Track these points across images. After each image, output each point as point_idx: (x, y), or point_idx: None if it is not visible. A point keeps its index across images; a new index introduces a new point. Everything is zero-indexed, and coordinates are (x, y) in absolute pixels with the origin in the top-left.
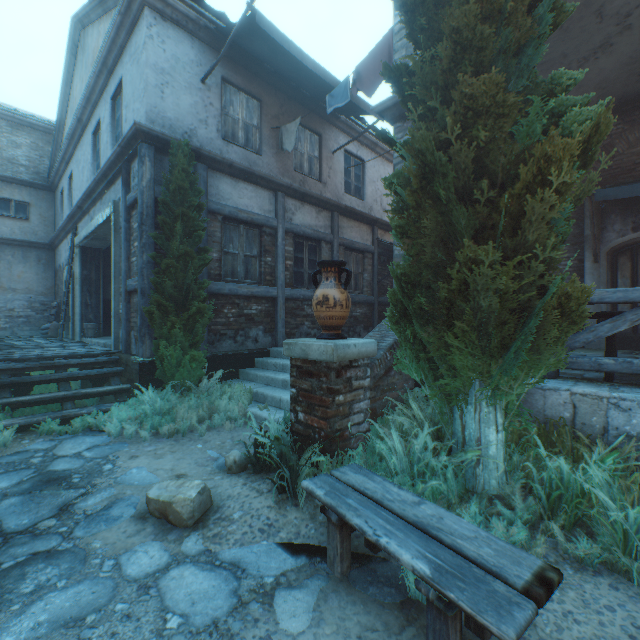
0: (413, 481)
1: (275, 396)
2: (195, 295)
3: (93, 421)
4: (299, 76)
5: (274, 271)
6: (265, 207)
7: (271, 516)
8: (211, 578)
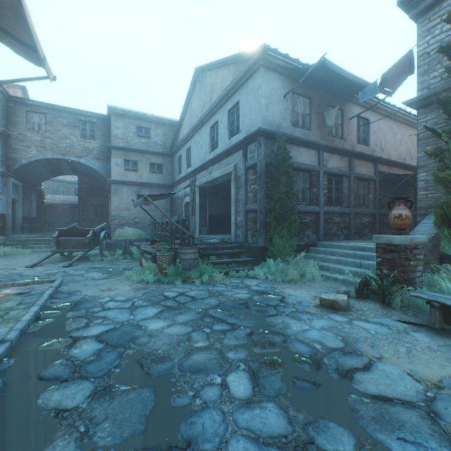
0: None
1: (336, 267)
2: (289, 212)
3: (248, 273)
4: (337, 82)
5: (317, 197)
6: (312, 160)
7: (383, 311)
8: (373, 325)
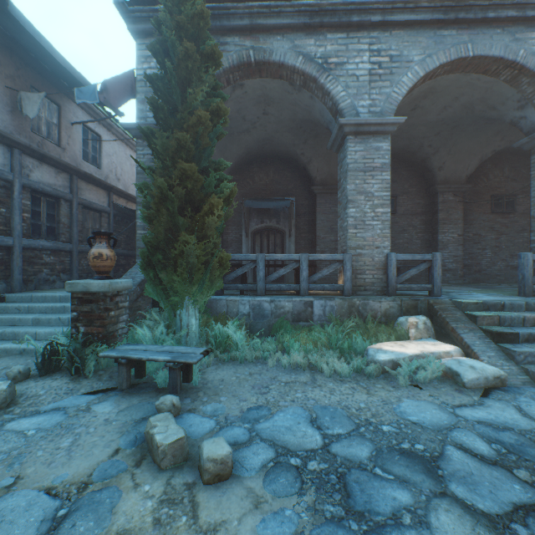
0: None
1: (30, 331)
2: None
3: None
4: (44, 56)
5: (10, 222)
6: None
7: (71, 386)
8: (44, 416)
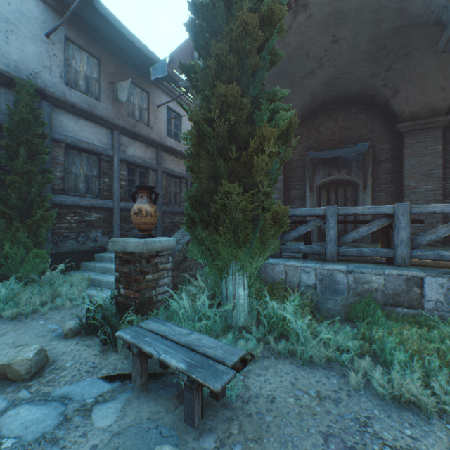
0: (194, 324)
1: (109, 280)
2: (39, 205)
3: None
4: (130, 49)
5: (111, 189)
6: (103, 140)
7: (96, 361)
8: (43, 409)
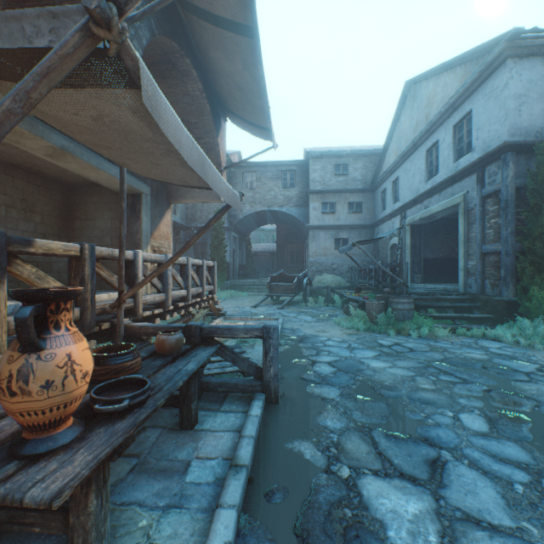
0: None
1: None
2: None
3: (485, 333)
4: None
5: None
6: None
7: None
8: None
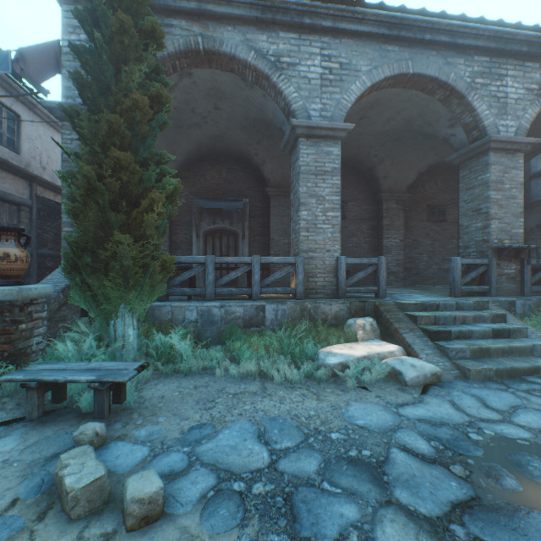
0: None
1: None
2: None
3: None
4: None
5: None
6: None
7: None
8: None
